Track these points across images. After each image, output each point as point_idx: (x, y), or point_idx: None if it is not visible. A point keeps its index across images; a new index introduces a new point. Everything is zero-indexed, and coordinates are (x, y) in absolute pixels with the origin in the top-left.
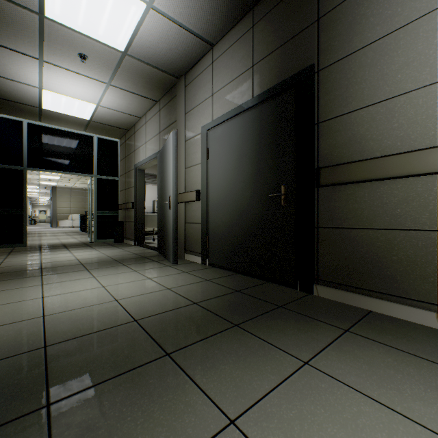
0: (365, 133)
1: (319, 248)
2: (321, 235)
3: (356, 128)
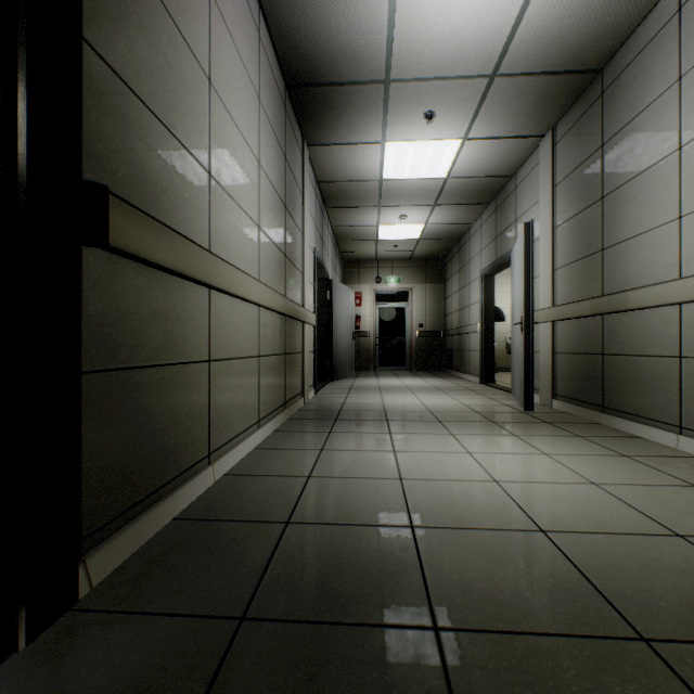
0: (162, 174)
1: (86, 439)
2: (92, 394)
3: (152, 150)
